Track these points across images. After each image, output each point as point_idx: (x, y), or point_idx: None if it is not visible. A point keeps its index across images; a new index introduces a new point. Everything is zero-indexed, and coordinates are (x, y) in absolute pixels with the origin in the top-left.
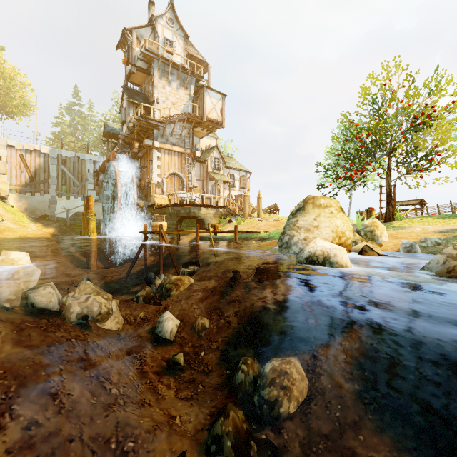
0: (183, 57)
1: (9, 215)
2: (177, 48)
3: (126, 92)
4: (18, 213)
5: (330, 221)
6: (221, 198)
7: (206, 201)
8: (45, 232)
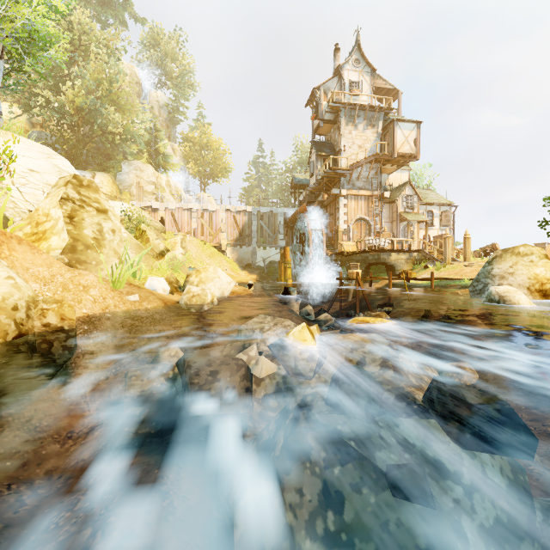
0: (370, 96)
1: (228, 264)
2: (363, 87)
3: (314, 147)
4: (233, 263)
5: (529, 268)
6: (415, 241)
7: (397, 245)
8: (251, 278)
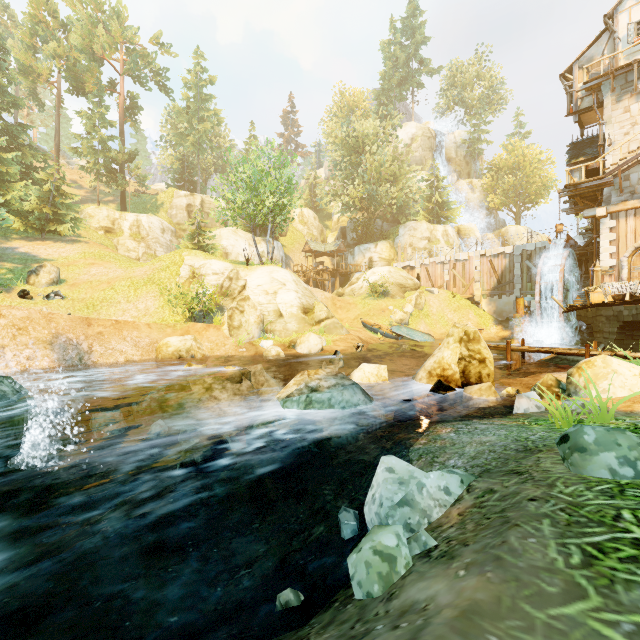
0: None
1: (476, 319)
2: None
3: (569, 153)
4: (486, 317)
5: (443, 351)
6: None
7: None
8: (497, 335)
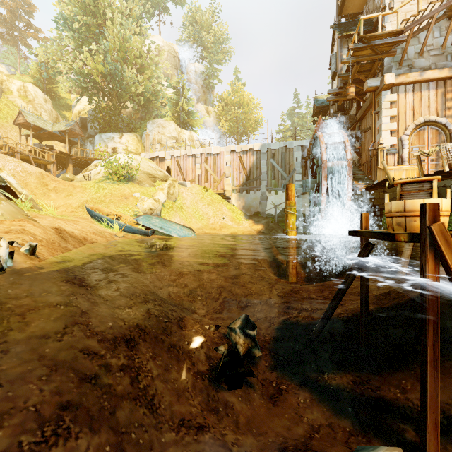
0: None
1: (229, 213)
2: None
3: (336, 29)
4: (237, 211)
5: None
6: None
7: None
8: (253, 229)
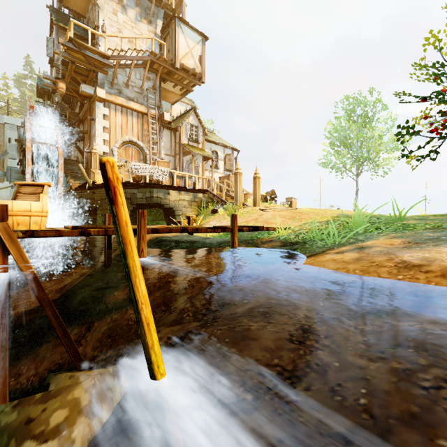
0: None
1: None
2: None
3: (53, 13)
4: None
5: None
6: (200, 182)
7: (178, 181)
8: None
